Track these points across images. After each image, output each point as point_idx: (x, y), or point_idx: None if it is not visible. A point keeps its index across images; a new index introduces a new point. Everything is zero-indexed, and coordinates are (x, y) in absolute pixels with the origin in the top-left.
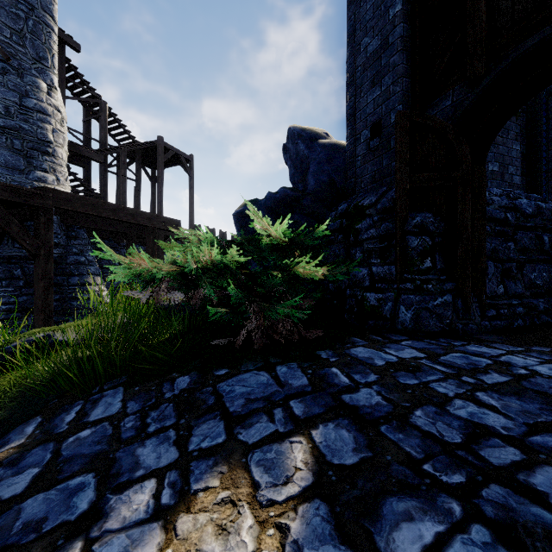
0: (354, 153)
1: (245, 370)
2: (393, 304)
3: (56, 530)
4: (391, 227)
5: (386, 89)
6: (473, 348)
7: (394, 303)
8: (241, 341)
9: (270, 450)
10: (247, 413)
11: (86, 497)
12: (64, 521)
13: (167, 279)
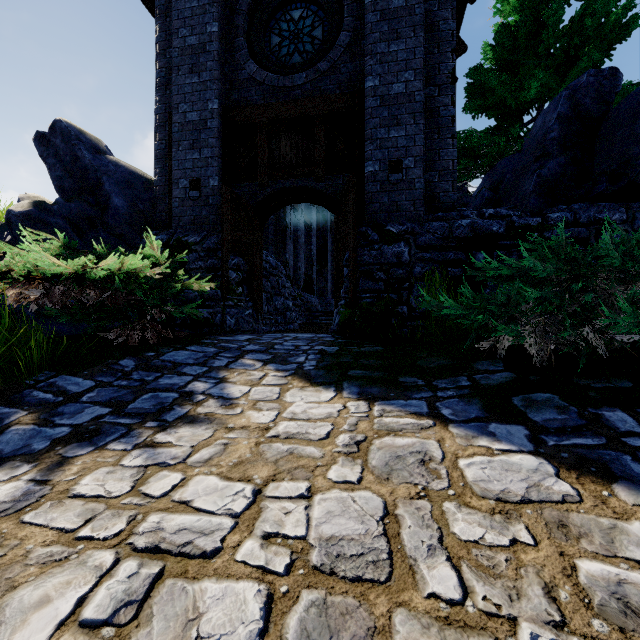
0: (166, 191)
1: (167, 352)
2: (222, 316)
3: (177, 399)
4: (217, 263)
5: (206, 159)
6: (269, 334)
7: (222, 314)
8: (137, 339)
9: (236, 364)
10: (203, 361)
11: (168, 394)
12: (174, 398)
13: (69, 282)
